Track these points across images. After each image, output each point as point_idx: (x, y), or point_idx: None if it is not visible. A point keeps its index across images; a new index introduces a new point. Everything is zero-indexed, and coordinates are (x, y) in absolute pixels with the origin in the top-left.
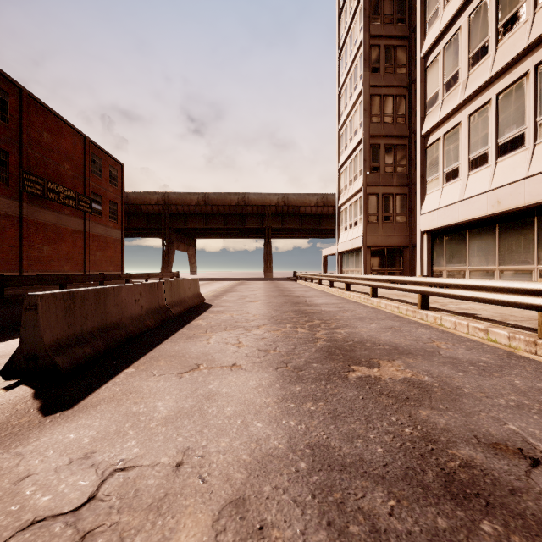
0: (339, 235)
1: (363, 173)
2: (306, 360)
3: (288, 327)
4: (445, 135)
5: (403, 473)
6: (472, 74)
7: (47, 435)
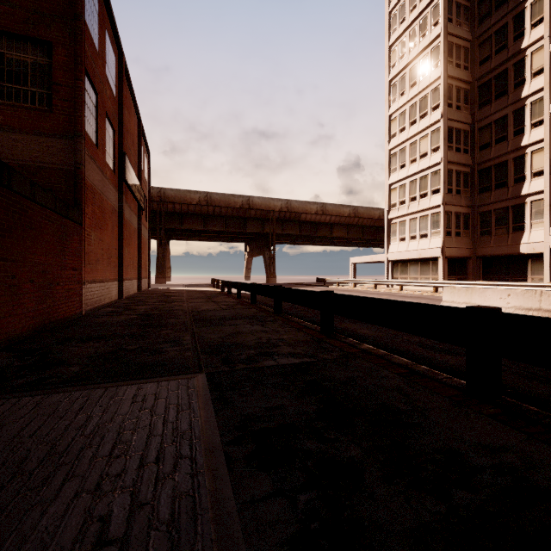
0: (389, 244)
1: (443, 193)
2: None
3: None
4: None
5: None
6: None
7: None
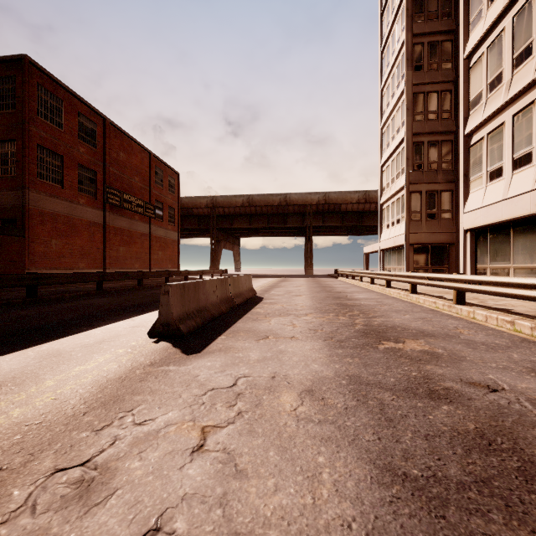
0: (381, 232)
1: (406, 171)
2: (346, 336)
3: (331, 315)
4: (488, 134)
5: (404, 389)
6: (515, 74)
7: (195, 363)
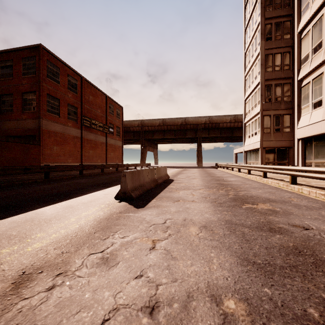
0: (244, 140)
1: (260, 103)
2: (223, 201)
3: (214, 190)
4: (313, 80)
5: (256, 227)
6: None
7: (142, 212)
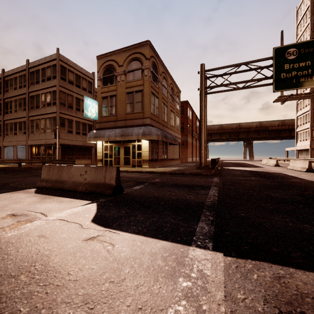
0: (296, 143)
1: (310, 122)
2: None
3: None
4: None
5: None
6: None
7: None
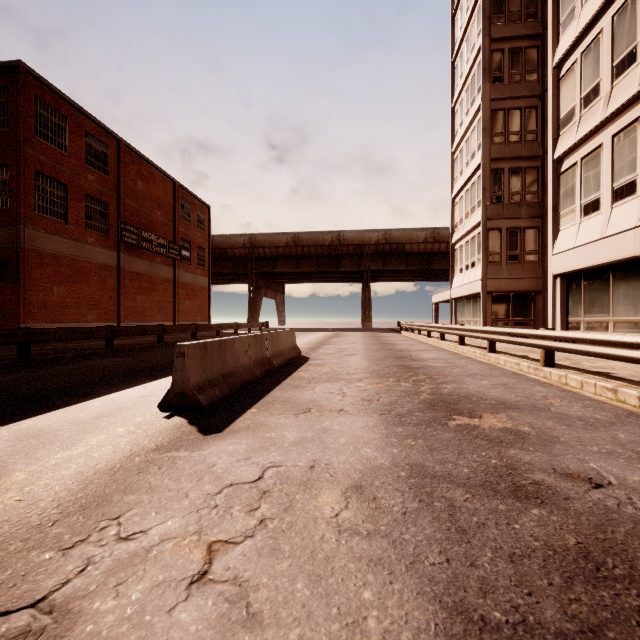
0: (452, 278)
1: (482, 204)
2: (408, 409)
3: (391, 381)
4: (582, 159)
5: (481, 483)
6: (616, 86)
7: (214, 446)
